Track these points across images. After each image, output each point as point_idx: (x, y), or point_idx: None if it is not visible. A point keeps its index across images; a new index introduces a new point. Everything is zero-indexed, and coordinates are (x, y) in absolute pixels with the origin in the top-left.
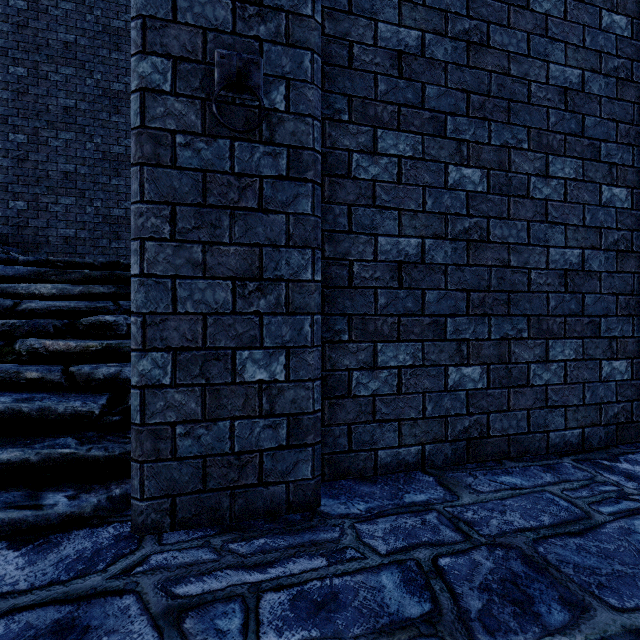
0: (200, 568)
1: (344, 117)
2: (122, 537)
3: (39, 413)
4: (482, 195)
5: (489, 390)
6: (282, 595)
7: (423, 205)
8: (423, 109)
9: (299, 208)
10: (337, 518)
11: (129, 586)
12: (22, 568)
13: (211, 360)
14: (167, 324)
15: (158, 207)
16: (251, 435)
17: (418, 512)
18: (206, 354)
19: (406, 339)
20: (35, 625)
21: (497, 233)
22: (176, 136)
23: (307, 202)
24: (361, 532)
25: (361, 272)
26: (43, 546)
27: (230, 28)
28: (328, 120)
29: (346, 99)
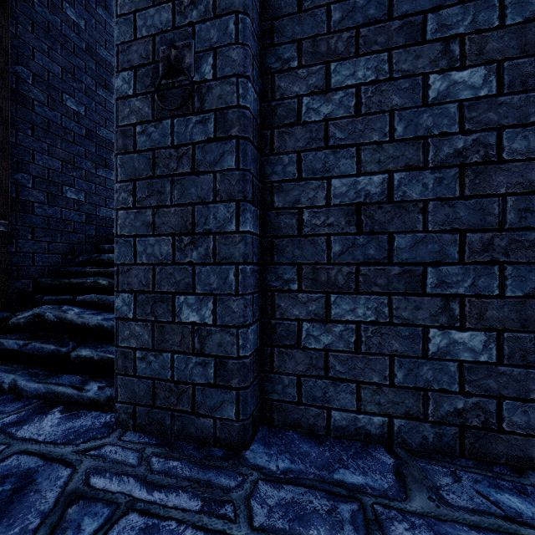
0: (119, 468)
1: (293, 64)
2: (108, 425)
3: (111, 328)
4: (488, 100)
5: (501, 366)
6: (140, 520)
7: (390, 133)
8: (390, 19)
9: (225, 165)
10: (250, 467)
11: (76, 462)
12: (52, 426)
13: (158, 302)
14: (131, 272)
15: (126, 184)
16: (186, 368)
17: (336, 495)
18: (155, 297)
19: (367, 291)
20: (21, 466)
21: (517, 147)
22: (136, 127)
23: (232, 158)
24: (256, 492)
25: (312, 219)
26: (72, 416)
27: (171, 25)
28: (277, 73)
29: (295, 45)
